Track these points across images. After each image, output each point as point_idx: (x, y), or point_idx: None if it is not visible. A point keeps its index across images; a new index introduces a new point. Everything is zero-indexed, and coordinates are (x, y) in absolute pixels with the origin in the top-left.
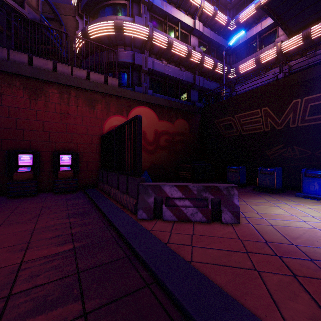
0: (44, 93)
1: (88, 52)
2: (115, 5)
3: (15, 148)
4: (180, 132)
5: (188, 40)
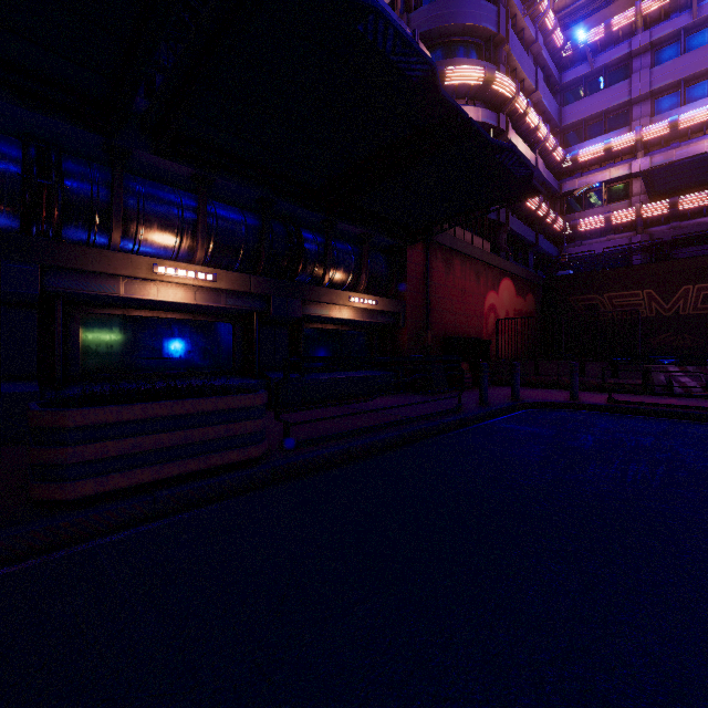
0: (452, 266)
1: None
2: None
3: (438, 333)
4: (529, 311)
5: None
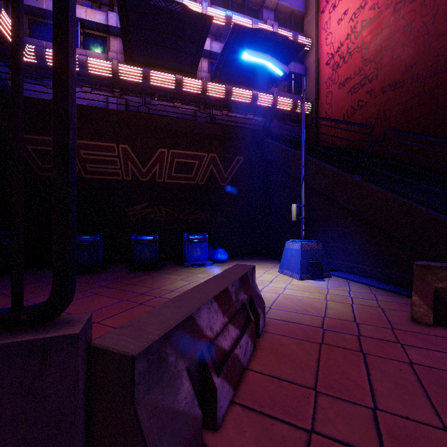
0: None
1: None
2: None
3: None
4: None
5: None
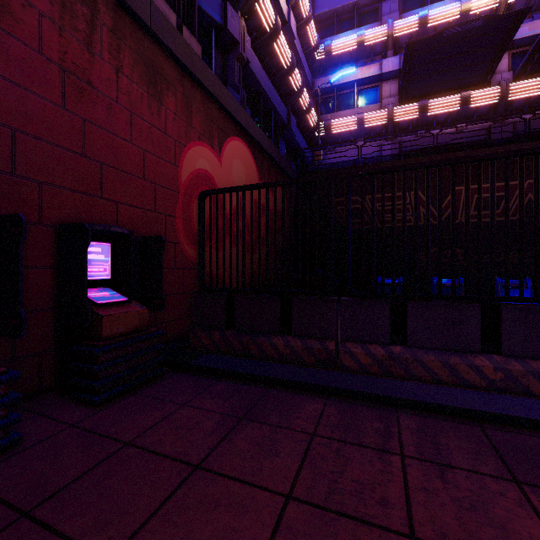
0: None
1: None
2: None
3: None
4: (279, 211)
5: None
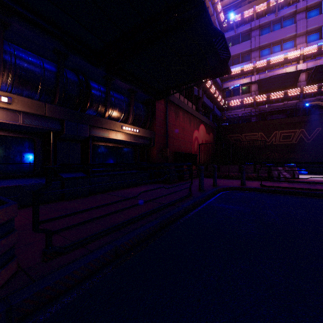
0: (178, 115)
1: None
2: None
3: (172, 150)
4: (211, 141)
5: None
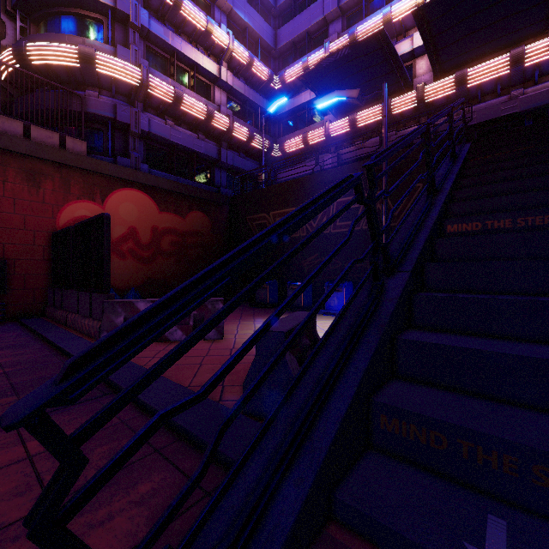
0: None
1: (26, 83)
2: (81, 17)
3: None
4: (196, 230)
5: (211, 93)
